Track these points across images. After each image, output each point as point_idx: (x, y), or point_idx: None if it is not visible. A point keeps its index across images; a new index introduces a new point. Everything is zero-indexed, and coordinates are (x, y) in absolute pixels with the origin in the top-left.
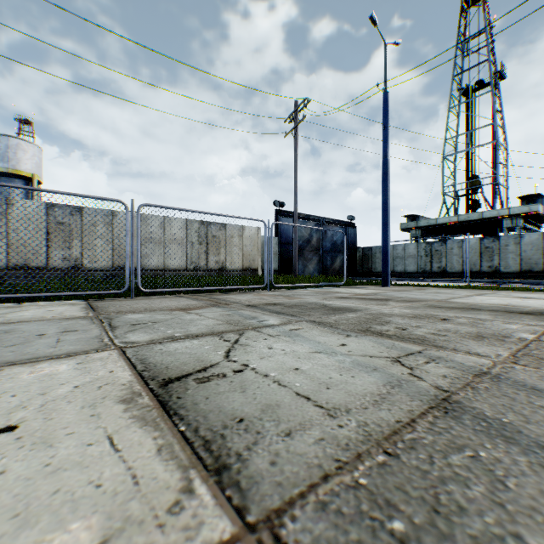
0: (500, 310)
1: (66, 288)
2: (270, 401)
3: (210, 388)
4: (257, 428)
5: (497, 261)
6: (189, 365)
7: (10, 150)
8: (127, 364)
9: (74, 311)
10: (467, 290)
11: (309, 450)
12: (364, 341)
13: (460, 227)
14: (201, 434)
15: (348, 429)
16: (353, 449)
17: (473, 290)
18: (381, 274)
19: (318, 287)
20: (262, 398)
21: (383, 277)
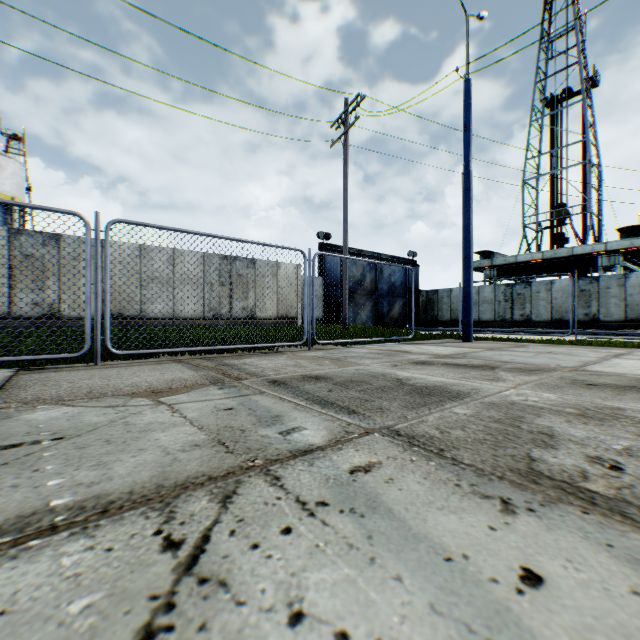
0: None
1: None
2: None
3: None
4: None
5: (596, 307)
6: None
7: None
8: None
9: None
10: (584, 347)
11: None
12: (573, 542)
13: (544, 266)
14: None
15: None
16: None
17: (593, 347)
18: (449, 323)
19: (376, 342)
20: None
21: (464, 329)
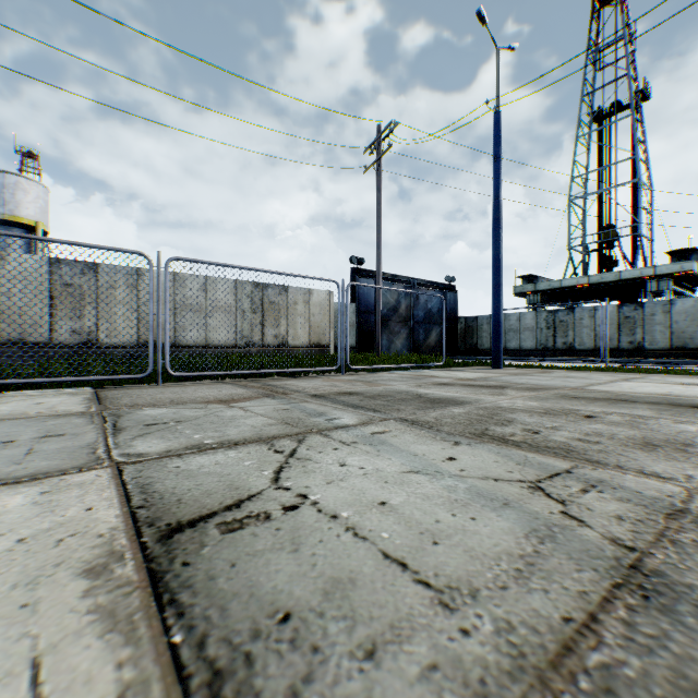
0: (661, 403)
1: (66, 372)
2: (340, 571)
3: (241, 543)
4: (313, 638)
5: (640, 335)
6: (214, 497)
7: (7, 190)
8: (118, 494)
9: (71, 404)
10: (607, 373)
11: (412, 697)
12: (481, 452)
13: (591, 291)
14: (209, 654)
15: (479, 640)
16: (495, 694)
17: (615, 373)
18: (489, 351)
19: (408, 369)
20: (325, 564)
21: (494, 356)
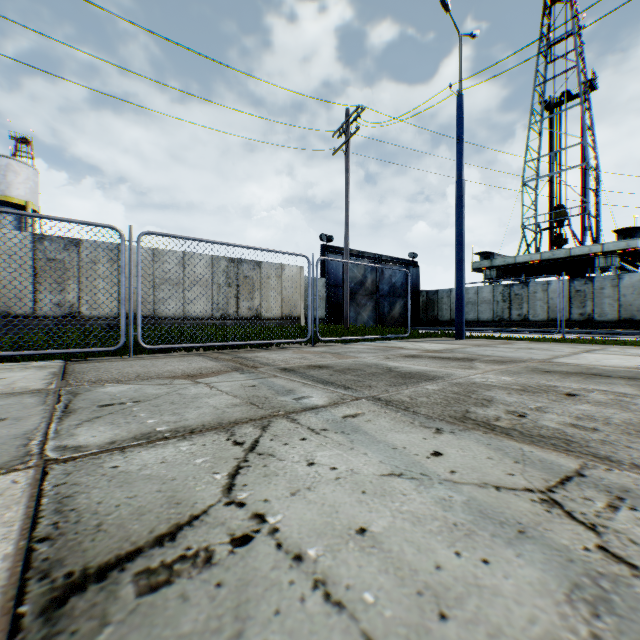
0: (637, 377)
1: (36, 345)
2: None
3: (160, 618)
4: None
5: (590, 307)
6: (146, 519)
7: None
8: (25, 513)
9: (33, 380)
10: (566, 344)
11: None
12: (468, 443)
13: (543, 266)
14: None
15: None
16: None
17: (573, 344)
18: (449, 322)
19: (375, 340)
20: None
21: (457, 328)
